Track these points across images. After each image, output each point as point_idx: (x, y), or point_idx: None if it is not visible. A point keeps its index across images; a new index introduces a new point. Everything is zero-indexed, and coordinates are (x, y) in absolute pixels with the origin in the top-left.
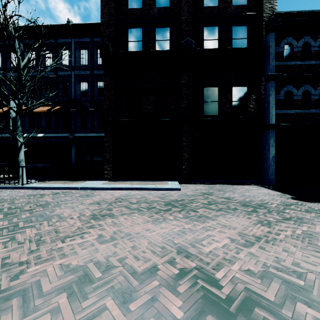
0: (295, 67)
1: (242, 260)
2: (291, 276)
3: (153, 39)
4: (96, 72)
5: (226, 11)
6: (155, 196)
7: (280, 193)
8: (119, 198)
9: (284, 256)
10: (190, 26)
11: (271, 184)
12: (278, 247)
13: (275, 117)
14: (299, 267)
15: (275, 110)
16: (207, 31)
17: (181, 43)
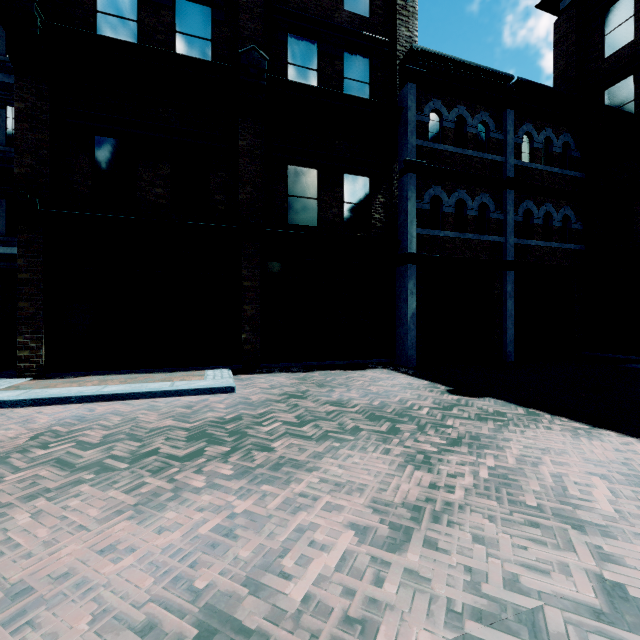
0: (446, 155)
1: (394, 611)
2: (517, 635)
3: (170, 27)
4: (1, 78)
5: (332, 18)
6: (166, 413)
7: (427, 382)
8: (45, 433)
9: (482, 558)
10: (259, 22)
11: (410, 365)
12: (463, 531)
13: (416, 241)
14: (520, 590)
15: (417, 228)
16: (295, 47)
17: (239, 52)
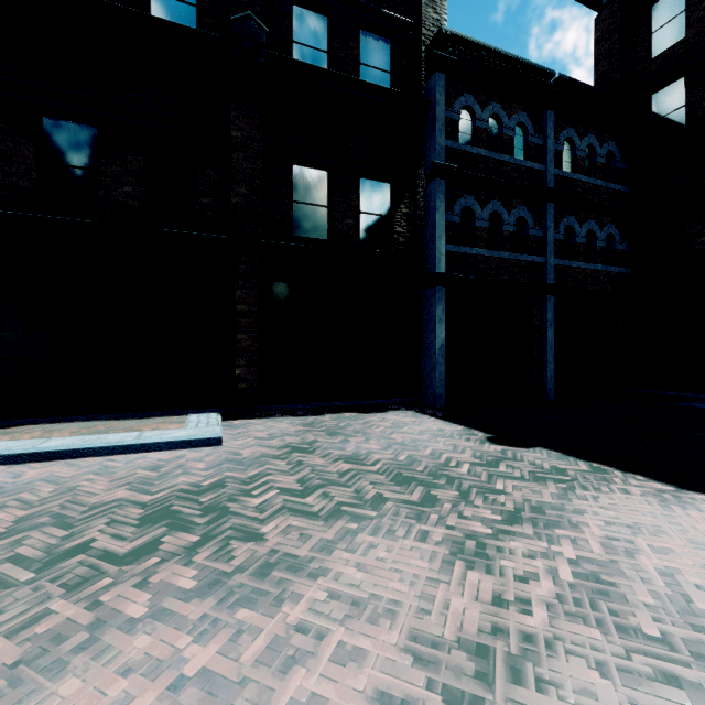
0: (479, 160)
1: None
2: None
3: None
4: None
5: None
6: (122, 479)
7: (462, 427)
8: None
9: None
10: None
11: (438, 405)
12: (564, 703)
13: (445, 260)
14: None
15: (446, 243)
16: (301, 22)
17: (230, 19)
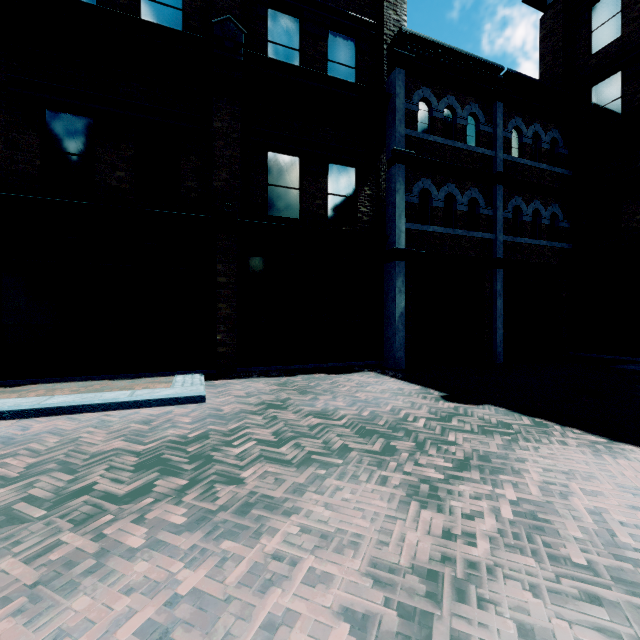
0: (435, 147)
1: None
2: None
3: None
4: None
5: None
6: (118, 431)
7: (419, 387)
8: None
9: None
10: None
11: (398, 367)
12: (501, 617)
13: (404, 237)
14: None
15: (405, 222)
16: (275, 24)
17: (212, 22)
